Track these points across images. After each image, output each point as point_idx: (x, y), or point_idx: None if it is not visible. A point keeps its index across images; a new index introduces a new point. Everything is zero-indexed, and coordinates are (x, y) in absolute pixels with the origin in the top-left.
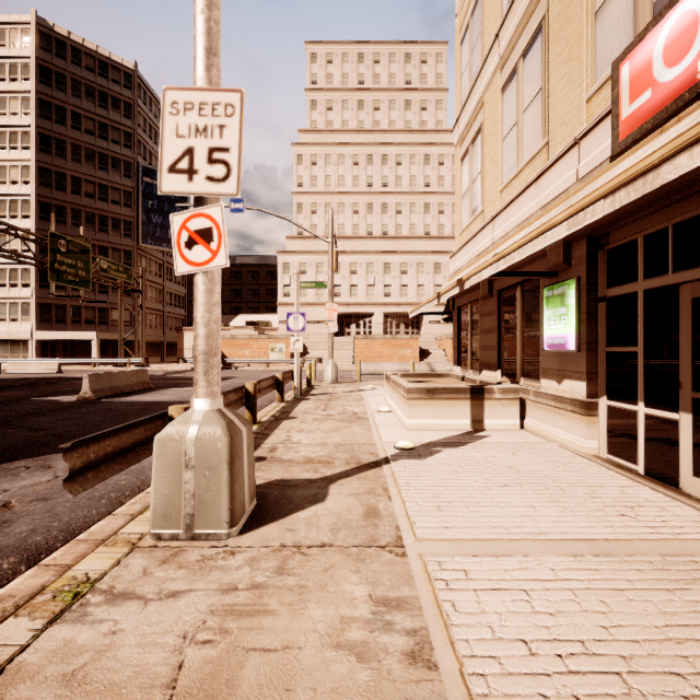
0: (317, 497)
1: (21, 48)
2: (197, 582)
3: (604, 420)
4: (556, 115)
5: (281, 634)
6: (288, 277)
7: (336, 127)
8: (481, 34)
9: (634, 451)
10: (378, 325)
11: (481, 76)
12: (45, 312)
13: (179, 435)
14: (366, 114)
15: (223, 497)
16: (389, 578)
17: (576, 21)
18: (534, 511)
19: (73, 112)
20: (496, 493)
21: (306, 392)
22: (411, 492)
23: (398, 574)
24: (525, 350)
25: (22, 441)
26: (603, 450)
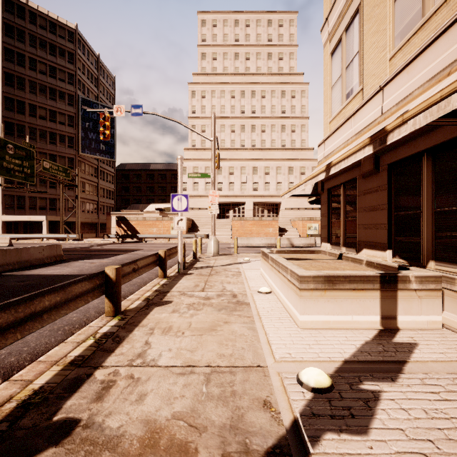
0: None
1: None
2: None
3: None
4: None
5: None
6: (185, 177)
7: (219, 72)
8: None
9: None
10: (249, 211)
11: None
12: (9, 201)
13: None
14: (240, 62)
15: None
16: None
17: None
18: None
19: (30, 57)
20: None
21: (191, 265)
22: None
23: None
24: (439, 228)
25: None
26: None
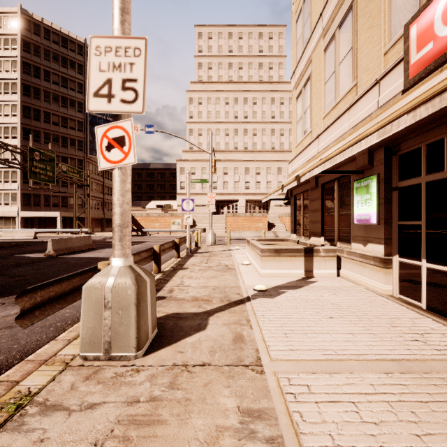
0: (200, 326)
1: (11, 29)
2: (110, 395)
3: (396, 271)
4: (362, 65)
5: (170, 442)
6: (183, 176)
7: (214, 80)
8: (310, 14)
9: (419, 293)
10: (242, 207)
11: (310, 42)
12: (26, 199)
13: (100, 285)
14: (234, 71)
15: (132, 329)
16: (252, 391)
17: (377, 0)
18: (353, 337)
19: (45, 70)
20: (325, 323)
21: (195, 251)
22: (266, 323)
23: (259, 389)
24: (340, 223)
25: (3, 284)
26: (396, 291)
